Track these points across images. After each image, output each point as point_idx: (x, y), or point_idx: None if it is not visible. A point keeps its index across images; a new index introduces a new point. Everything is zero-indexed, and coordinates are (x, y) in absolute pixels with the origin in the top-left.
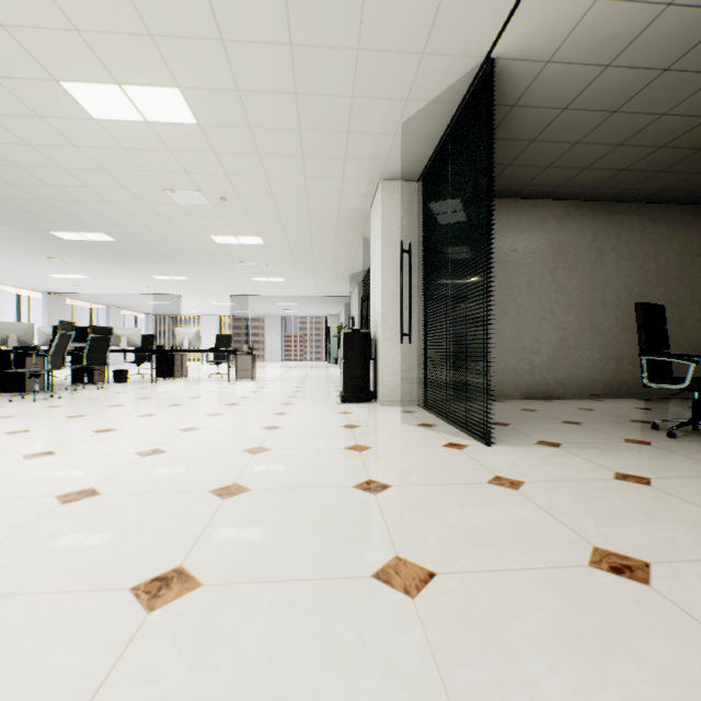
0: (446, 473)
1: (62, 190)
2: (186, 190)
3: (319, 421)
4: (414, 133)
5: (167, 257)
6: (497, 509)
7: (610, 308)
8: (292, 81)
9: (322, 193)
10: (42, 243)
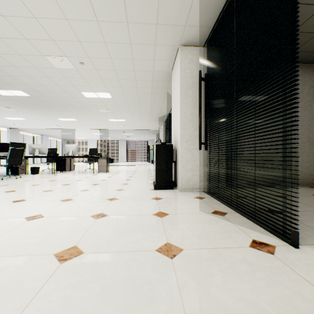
0: None
1: None
2: (57, 55)
3: (137, 207)
4: None
5: (61, 107)
6: None
7: None
8: None
9: (142, 58)
10: None
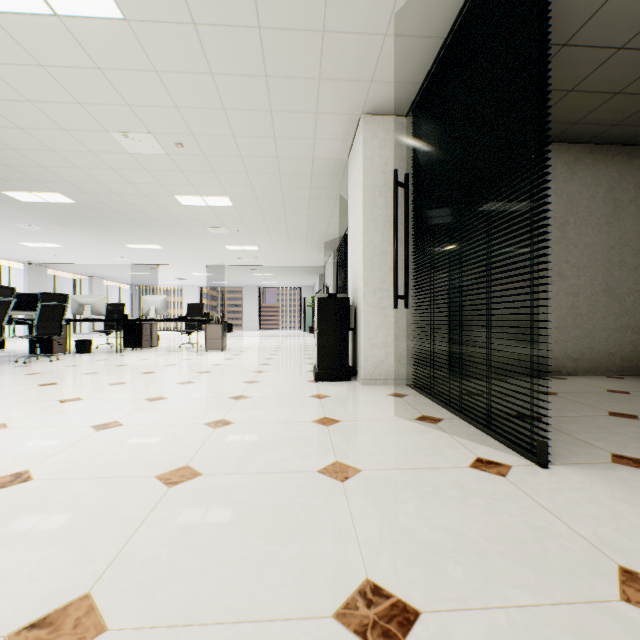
0: (516, 557)
1: None
2: (134, 131)
3: (285, 410)
4: (410, 32)
5: (134, 223)
6: None
7: (629, 269)
8: None
9: (292, 135)
10: None
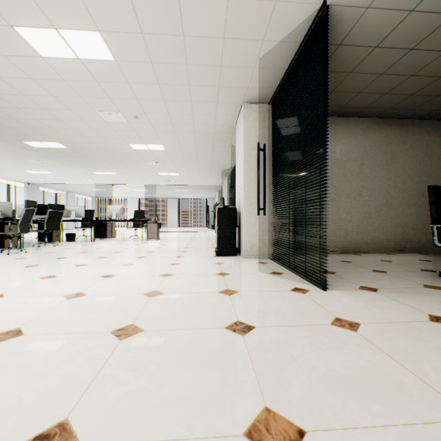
0: (297, 315)
1: (27, 111)
2: (111, 111)
3: (200, 269)
4: (267, 66)
5: (101, 159)
6: (345, 352)
7: (399, 191)
8: (180, 25)
9: (203, 113)
10: (19, 149)
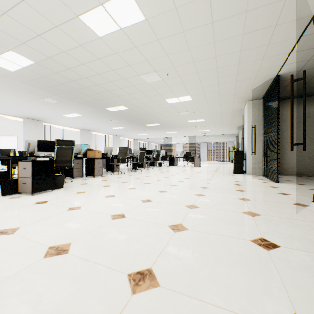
0: (258, 185)
1: (154, 116)
2: (184, 111)
3: (225, 176)
4: (257, 90)
5: (172, 127)
6: (265, 189)
7: None
8: (218, 89)
9: (226, 106)
10: (141, 127)
